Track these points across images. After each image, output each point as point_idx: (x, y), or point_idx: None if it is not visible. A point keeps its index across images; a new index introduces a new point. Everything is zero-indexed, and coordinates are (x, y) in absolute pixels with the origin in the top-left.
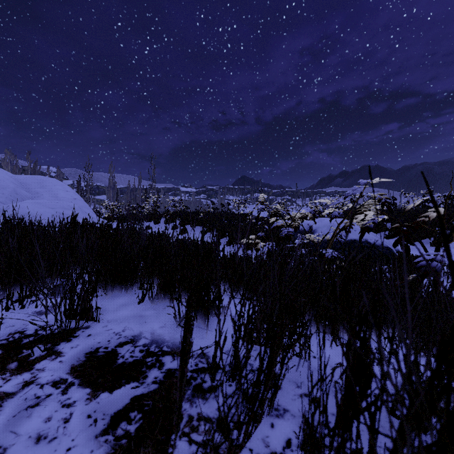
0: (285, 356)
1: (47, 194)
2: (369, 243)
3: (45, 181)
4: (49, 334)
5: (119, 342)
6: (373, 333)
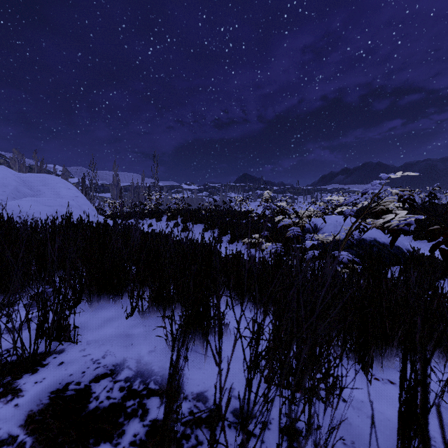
0: (325, 446)
1: (49, 191)
2: (378, 242)
3: (47, 179)
4: (13, 361)
5: (96, 375)
6: None
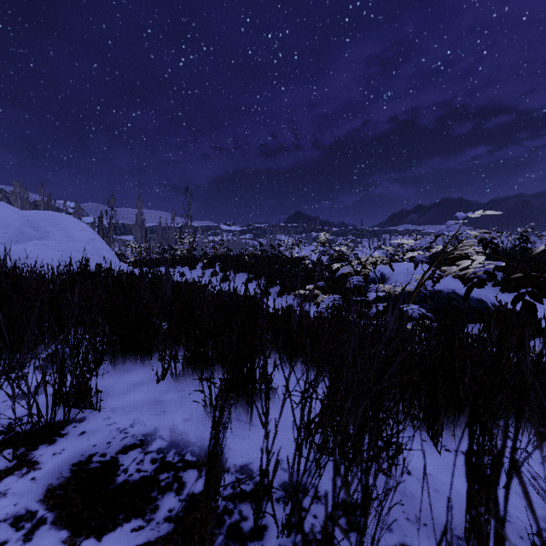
0: (381, 509)
1: (59, 233)
2: (458, 295)
3: (57, 219)
4: (26, 431)
5: (123, 446)
6: None
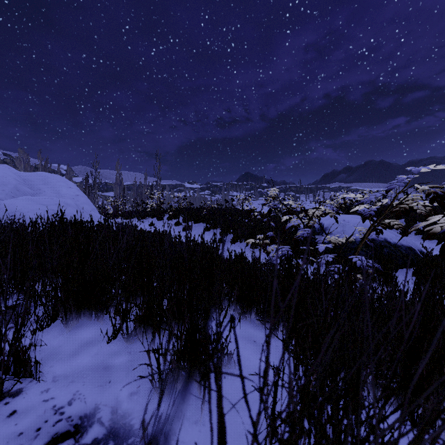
0: None
1: (49, 190)
2: (389, 243)
3: (48, 178)
4: None
5: (53, 435)
6: None
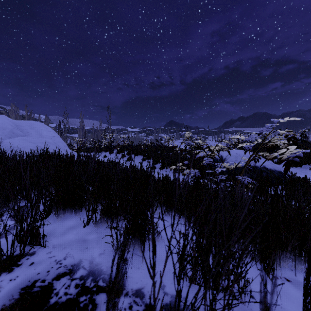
0: None
1: (34, 133)
2: (267, 168)
3: (33, 124)
4: None
5: (57, 274)
6: (301, 262)
